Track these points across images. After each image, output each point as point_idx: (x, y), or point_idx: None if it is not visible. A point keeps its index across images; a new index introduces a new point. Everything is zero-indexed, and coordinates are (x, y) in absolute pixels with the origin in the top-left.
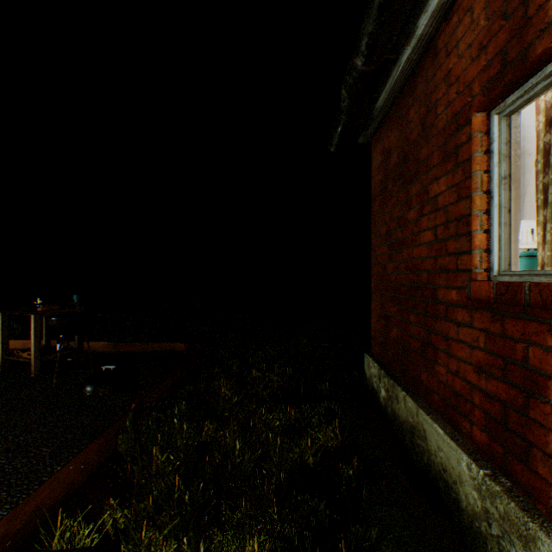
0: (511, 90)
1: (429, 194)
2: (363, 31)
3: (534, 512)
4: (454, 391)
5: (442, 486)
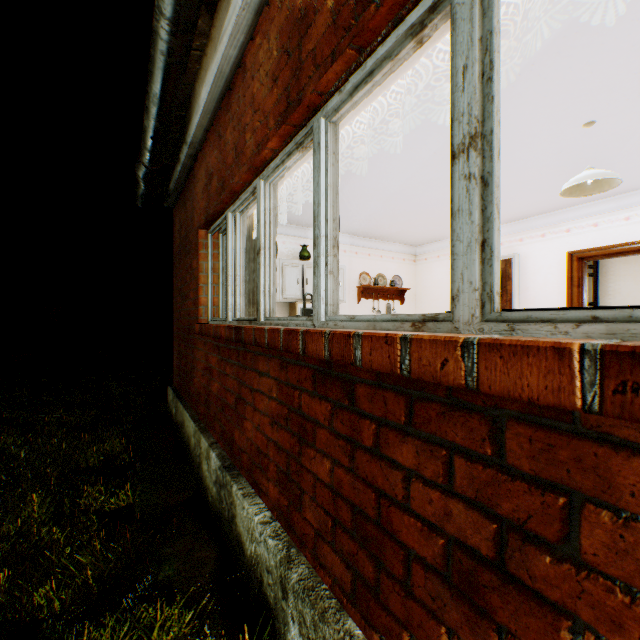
0: (214, 223)
1: (193, 267)
2: (142, 147)
3: (205, 430)
4: (200, 391)
5: (188, 448)
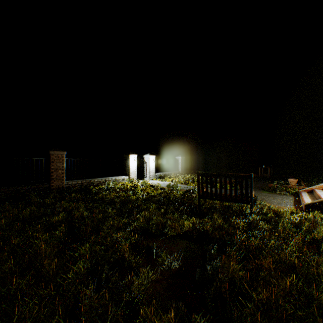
0: None
1: None
2: None
3: None
4: None
5: None
